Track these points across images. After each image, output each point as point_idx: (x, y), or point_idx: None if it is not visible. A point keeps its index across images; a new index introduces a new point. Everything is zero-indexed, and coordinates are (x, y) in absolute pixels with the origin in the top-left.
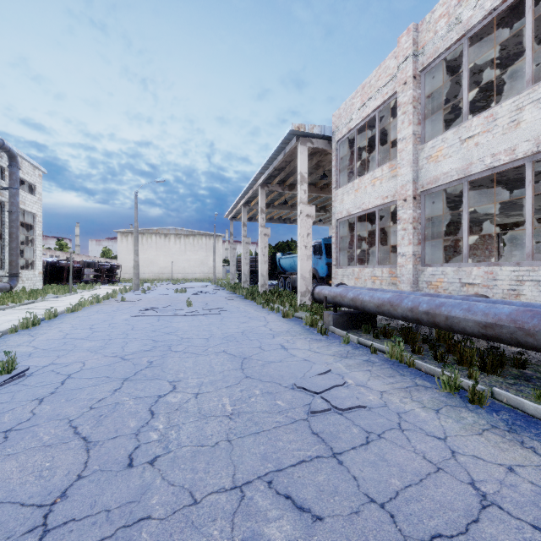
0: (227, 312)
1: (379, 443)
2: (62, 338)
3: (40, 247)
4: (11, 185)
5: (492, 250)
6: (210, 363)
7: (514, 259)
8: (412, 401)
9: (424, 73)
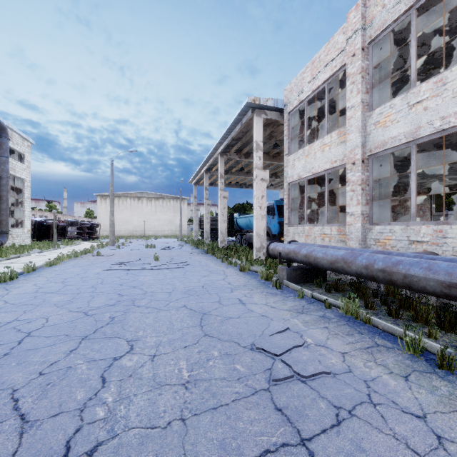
0: (190, 266)
1: (351, 424)
2: (34, 292)
3: (29, 208)
4: (1, 154)
5: (425, 210)
6: (170, 320)
7: (440, 219)
8: (377, 365)
9: (372, 46)
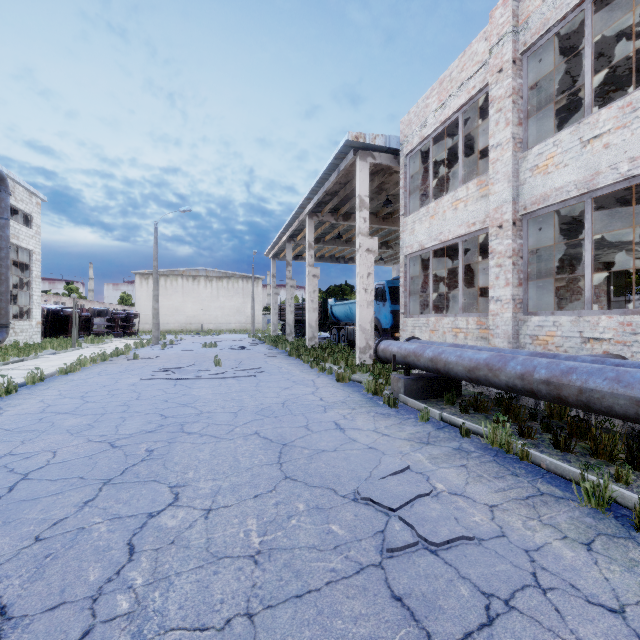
0: (265, 373)
1: (510, 622)
2: (39, 412)
3: (39, 291)
4: None
5: (600, 295)
6: (235, 454)
7: (619, 307)
8: (543, 525)
9: (527, 57)
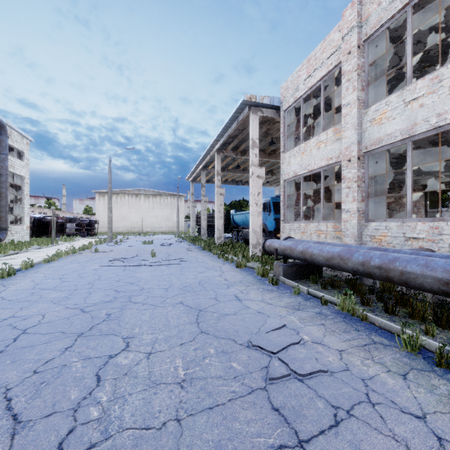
0: (187, 262)
1: (350, 424)
2: (31, 288)
3: (28, 205)
4: (1, 151)
5: (420, 207)
6: (167, 316)
7: (434, 216)
8: (375, 363)
9: (368, 43)
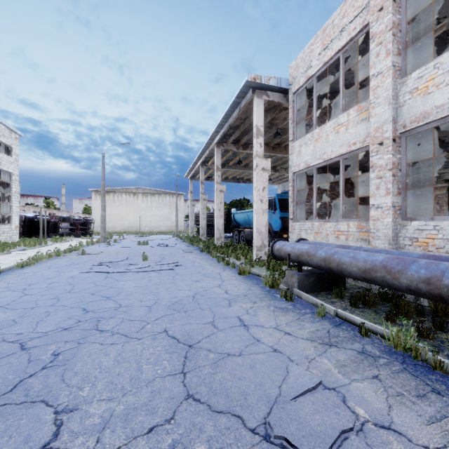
0: (182, 267)
1: None
2: None
3: (17, 203)
4: None
5: (442, 205)
6: (140, 359)
7: None
8: None
9: None
